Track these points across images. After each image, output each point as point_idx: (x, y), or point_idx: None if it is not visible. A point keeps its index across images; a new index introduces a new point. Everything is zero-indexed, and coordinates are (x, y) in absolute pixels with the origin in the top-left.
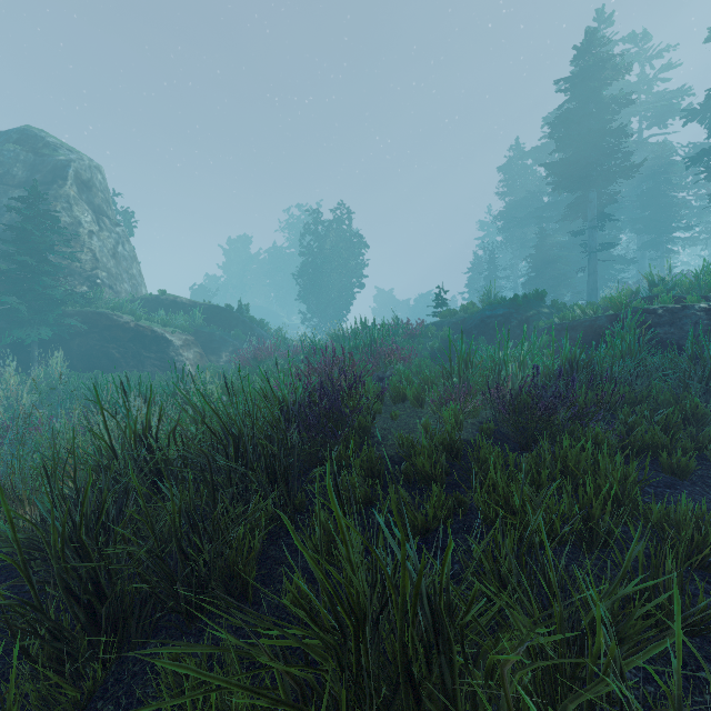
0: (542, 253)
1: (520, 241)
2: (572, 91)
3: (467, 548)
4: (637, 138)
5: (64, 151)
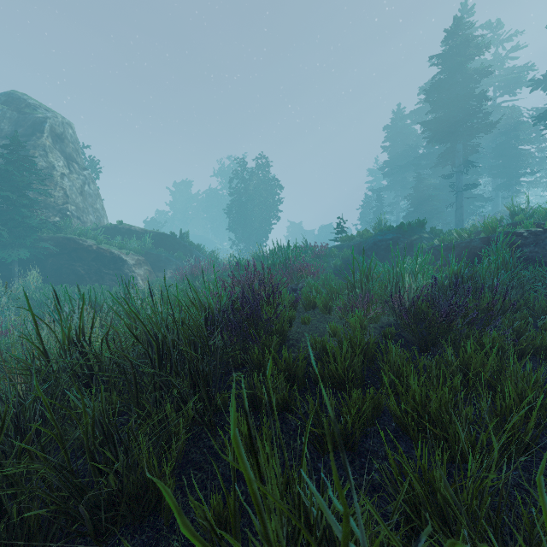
0: (419, 193)
1: (401, 184)
2: (443, 65)
3: (384, 454)
4: (492, 103)
5: (42, 110)
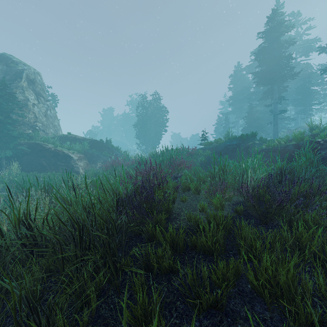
0: (251, 115)
1: (239, 110)
2: (266, 38)
3: (244, 314)
4: (294, 61)
5: (21, 65)
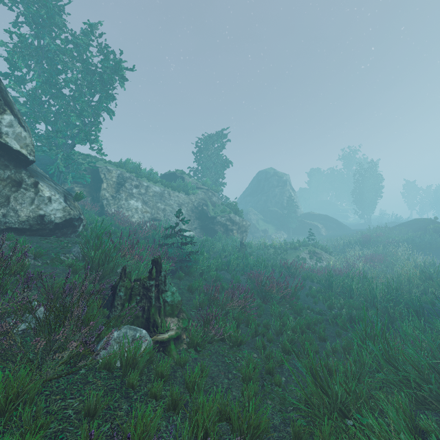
0: None
1: None
2: None
3: None
4: None
5: (283, 175)
